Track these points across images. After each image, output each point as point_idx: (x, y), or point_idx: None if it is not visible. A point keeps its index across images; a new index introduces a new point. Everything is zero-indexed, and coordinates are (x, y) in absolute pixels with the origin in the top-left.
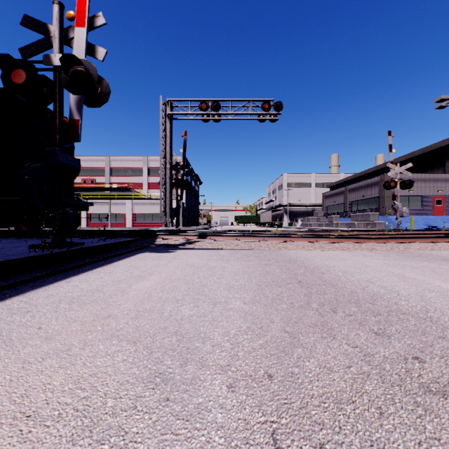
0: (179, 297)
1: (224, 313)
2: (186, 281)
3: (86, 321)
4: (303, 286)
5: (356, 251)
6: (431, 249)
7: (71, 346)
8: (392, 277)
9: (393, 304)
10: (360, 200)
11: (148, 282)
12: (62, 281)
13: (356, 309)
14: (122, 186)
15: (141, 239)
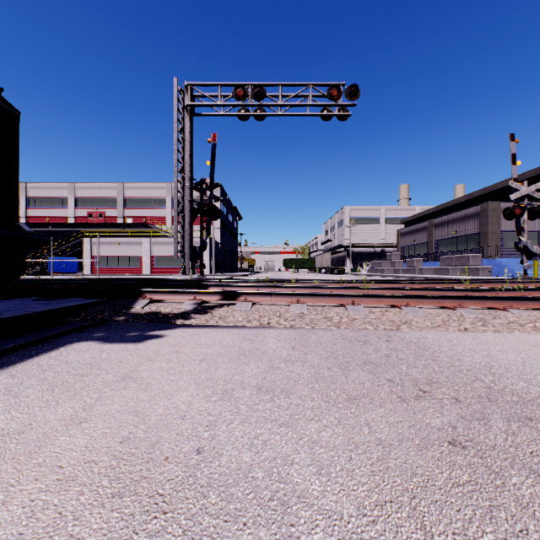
0: None
1: None
2: None
3: None
4: None
5: None
6: None
7: None
8: None
9: None
10: (451, 238)
11: None
12: None
13: None
14: (139, 221)
15: (110, 301)
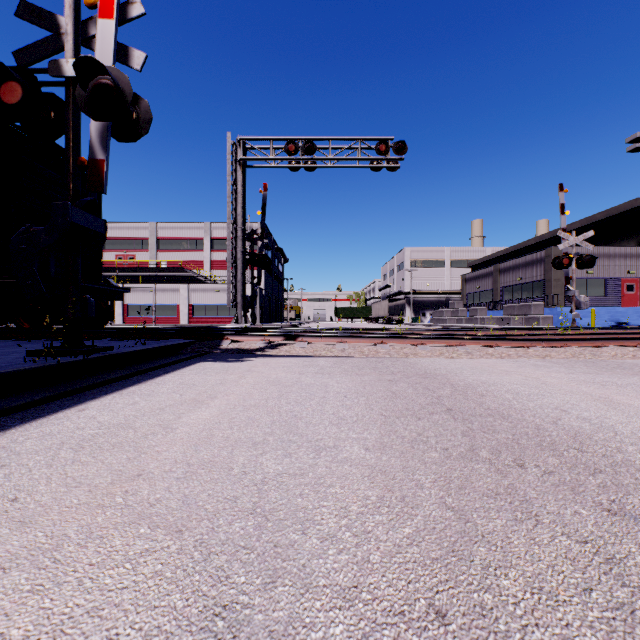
0: (259, 437)
1: (334, 468)
2: (268, 409)
3: (98, 485)
4: (456, 418)
5: (522, 359)
6: (634, 356)
7: (62, 539)
8: (593, 402)
9: (615, 452)
10: (516, 285)
11: (208, 410)
12: (71, 409)
13: (557, 461)
14: (174, 265)
15: (199, 341)
